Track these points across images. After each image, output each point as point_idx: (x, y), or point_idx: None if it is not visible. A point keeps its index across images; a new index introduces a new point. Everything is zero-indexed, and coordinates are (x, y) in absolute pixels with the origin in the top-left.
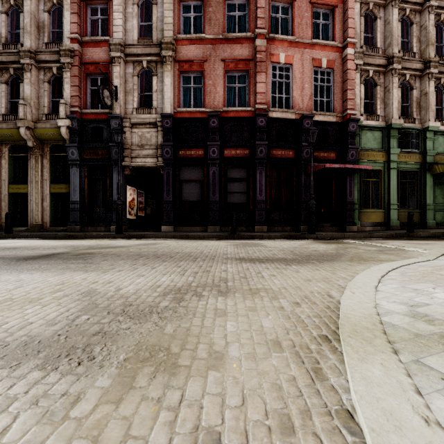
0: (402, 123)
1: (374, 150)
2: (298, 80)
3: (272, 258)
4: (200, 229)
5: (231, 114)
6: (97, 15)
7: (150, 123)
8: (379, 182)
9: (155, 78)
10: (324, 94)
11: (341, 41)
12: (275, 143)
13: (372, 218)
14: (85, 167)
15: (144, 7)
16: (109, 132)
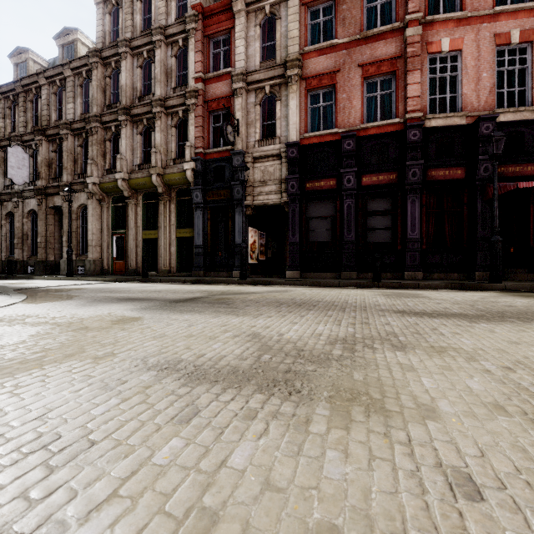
0: None
1: None
2: (471, 69)
3: (445, 313)
4: (332, 275)
5: (371, 131)
6: (219, 48)
7: (274, 155)
8: None
9: (279, 103)
10: (514, 81)
11: None
12: (434, 161)
13: None
14: (208, 209)
15: (267, 26)
16: (231, 170)
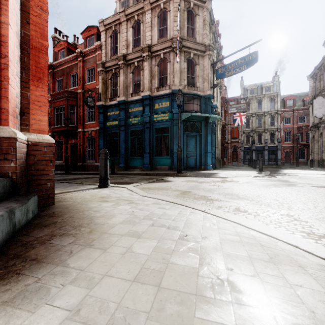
0: None
1: None
2: None
3: None
4: None
5: None
6: None
7: None
8: None
9: None
10: None
11: None
12: None
13: None
14: None
15: None
16: None
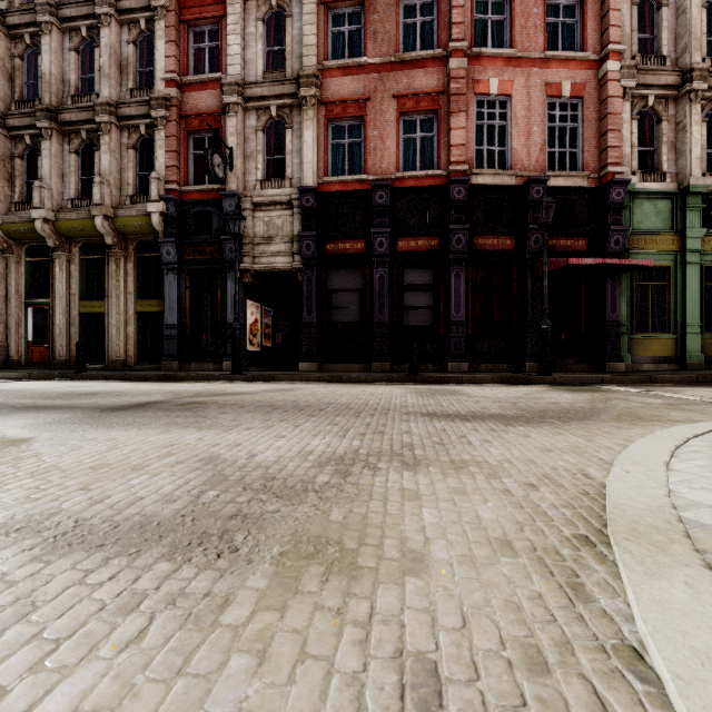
0: (710, 183)
1: (657, 233)
2: (521, 120)
3: (481, 414)
4: (360, 367)
5: (409, 182)
6: (203, 42)
7: (282, 202)
8: (665, 287)
9: (290, 132)
10: (566, 141)
11: (597, 50)
12: (481, 226)
13: (654, 350)
14: (186, 273)
15: (273, 24)
16: (221, 218)
